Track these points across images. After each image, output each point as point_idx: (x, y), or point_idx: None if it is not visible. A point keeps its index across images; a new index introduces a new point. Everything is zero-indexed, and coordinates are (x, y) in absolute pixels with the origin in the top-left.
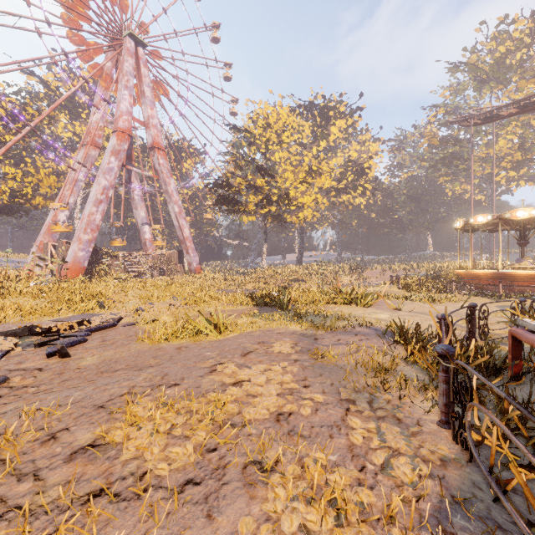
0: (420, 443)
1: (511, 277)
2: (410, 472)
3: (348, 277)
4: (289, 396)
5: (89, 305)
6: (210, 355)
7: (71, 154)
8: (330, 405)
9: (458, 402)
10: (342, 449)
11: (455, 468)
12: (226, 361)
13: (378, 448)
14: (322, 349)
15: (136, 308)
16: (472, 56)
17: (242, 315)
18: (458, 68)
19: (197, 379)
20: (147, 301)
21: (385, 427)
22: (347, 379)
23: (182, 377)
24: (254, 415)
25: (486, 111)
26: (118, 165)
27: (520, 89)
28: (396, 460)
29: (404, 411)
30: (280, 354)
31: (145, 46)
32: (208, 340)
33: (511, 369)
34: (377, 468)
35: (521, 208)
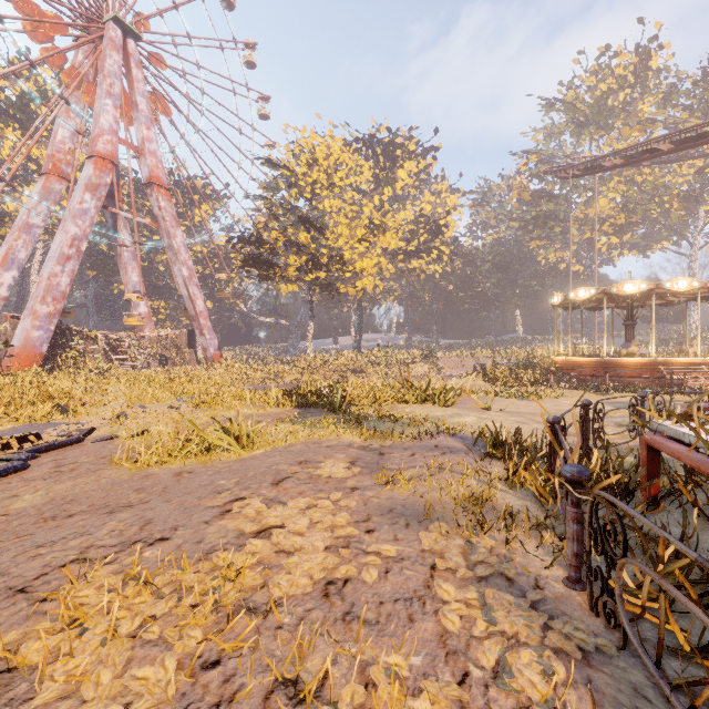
0: (547, 620)
1: (617, 365)
2: (539, 680)
3: (420, 367)
4: (344, 550)
5: (42, 410)
6: (224, 485)
7: (24, 187)
8: (407, 560)
9: (600, 554)
10: (429, 641)
11: (602, 662)
12: (249, 494)
13: (484, 635)
14: (390, 470)
15: (117, 414)
16: (569, 93)
17: (276, 421)
18: (553, 107)
19: (200, 527)
20: (136, 403)
21: (492, 596)
22: (430, 516)
23: (175, 525)
24: (288, 590)
25: (587, 160)
26: (96, 205)
27: (623, 137)
28: (516, 657)
29: (514, 565)
30: (331, 480)
31: (139, 38)
32: (225, 460)
33: (645, 490)
34: (487, 674)
35: (629, 281)
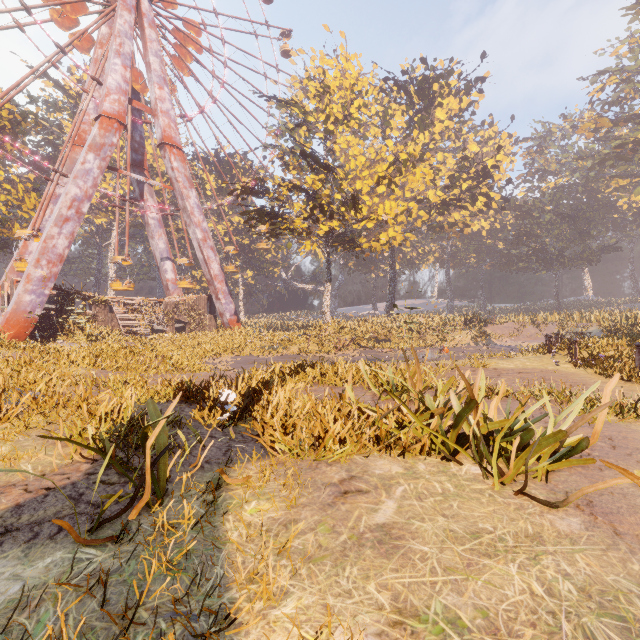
0: None
1: None
2: None
3: (461, 335)
4: None
5: None
6: None
7: None
8: None
9: None
10: None
11: None
12: None
13: None
14: None
15: None
16: None
17: None
18: None
19: None
20: None
21: None
22: None
23: None
24: None
25: None
26: (100, 166)
27: None
28: None
29: None
30: None
31: None
32: None
33: None
34: None
35: None
